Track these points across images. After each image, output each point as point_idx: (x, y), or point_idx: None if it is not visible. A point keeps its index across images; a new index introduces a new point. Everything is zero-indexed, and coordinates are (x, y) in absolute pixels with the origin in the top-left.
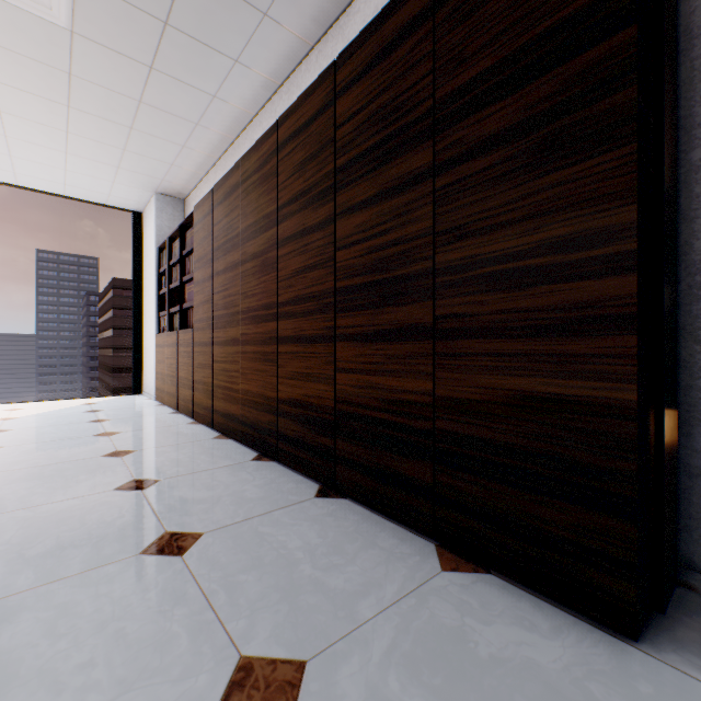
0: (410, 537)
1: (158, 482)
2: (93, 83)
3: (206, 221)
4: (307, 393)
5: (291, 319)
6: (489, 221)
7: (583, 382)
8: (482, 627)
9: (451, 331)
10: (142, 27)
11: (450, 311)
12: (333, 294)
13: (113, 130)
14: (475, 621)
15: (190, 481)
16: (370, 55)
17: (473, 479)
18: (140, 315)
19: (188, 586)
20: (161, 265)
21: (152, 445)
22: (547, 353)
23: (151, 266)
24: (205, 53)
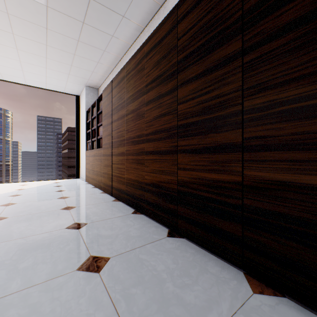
0: (226, 266)
1: (86, 224)
2: (57, 33)
3: (108, 96)
4: (161, 180)
5: (152, 142)
6: (284, 78)
7: None
8: None
9: (255, 146)
10: (79, 1)
11: (254, 135)
12: (176, 128)
13: (66, 56)
14: None
15: (102, 224)
16: None
17: (272, 237)
18: (79, 142)
19: (103, 295)
20: (88, 119)
21: (84, 204)
22: None
23: (83, 120)
24: (108, 13)
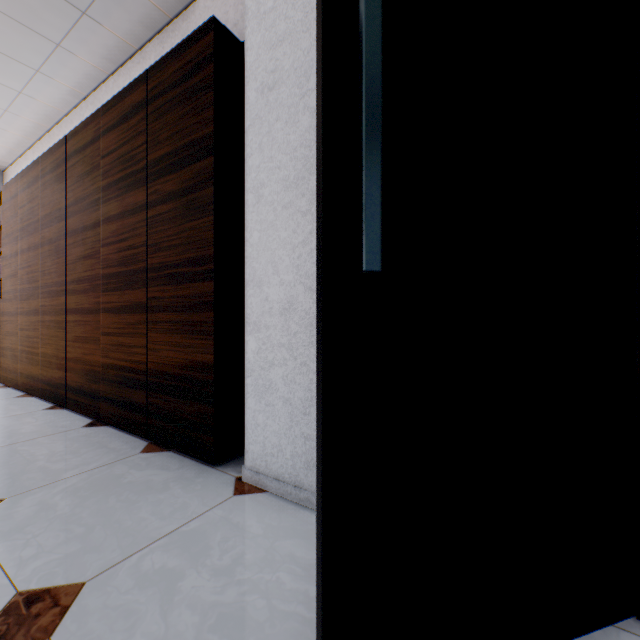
0: (135, 441)
1: None
2: None
3: (13, 202)
4: (85, 352)
5: (75, 295)
6: (169, 243)
7: (199, 336)
8: (137, 472)
9: (155, 307)
10: None
11: (154, 295)
12: (100, 278)
13: None
14: (136, 470)
15: None
16: (119, 115)
17: (163, 397)
18: None
19: None
20: None
21: None
22: (188, 321)
23: None
24: (3, 59)
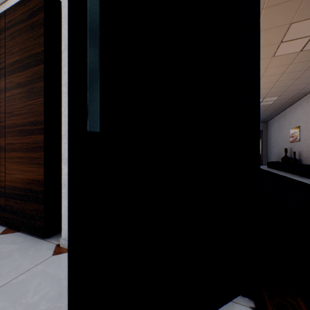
0: None
1: None
2: None
3: None
4: None
5: None
6: (18, 112)
7: (36, 166)
8: None
9: (10, 149)
10: None
11: (10, 142)
12: None
13: None
14: None
15: None
16: None
17: (15, 201)
18: None
19: None
20: None
21: None
22: (30, 157)
23: None
24: None
